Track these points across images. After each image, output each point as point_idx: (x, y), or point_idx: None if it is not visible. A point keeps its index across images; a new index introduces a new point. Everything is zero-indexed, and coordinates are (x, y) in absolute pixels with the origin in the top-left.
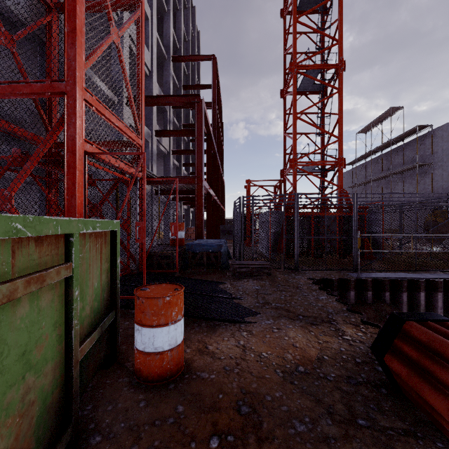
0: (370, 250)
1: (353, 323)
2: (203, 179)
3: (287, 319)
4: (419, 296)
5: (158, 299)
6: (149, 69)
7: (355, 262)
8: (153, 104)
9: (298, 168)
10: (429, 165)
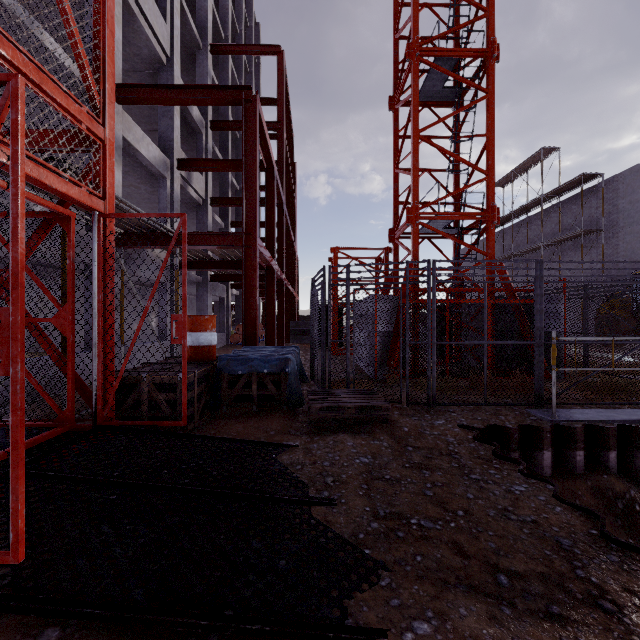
0: (574, 369)
1: None
2: (256, 239)
3: (473, 597)
4: None
5: None
6: (167, 52)
7: (538, 390)
8: (166, 100)
9: (421, 224)
10: (599, 233)
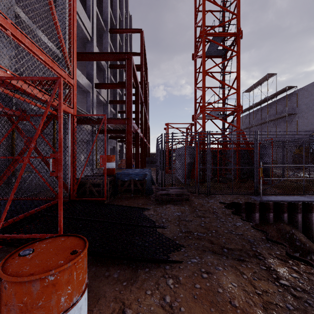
0: (270, 178)
1: (280, 258)
2: (131, 121)
3: (213, 254)
4: (311, 216)
5: (31, 282)
6: (90, 35)
7: (256, 188)
8: (92, 59)
9: (206, 113)
10: (295, 115)
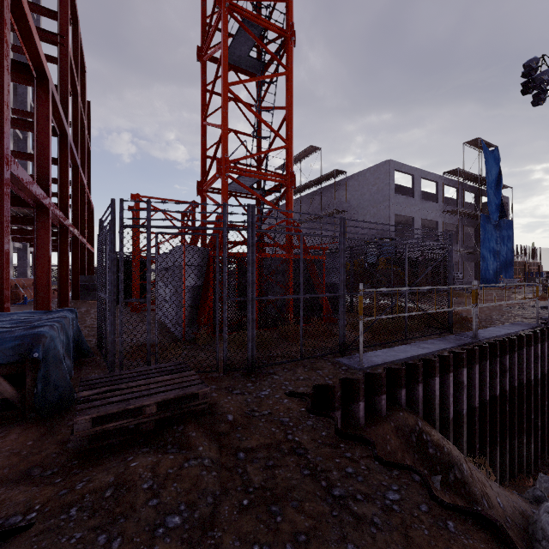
0: (374, 317)
1: None
2: (4, 155)
3: None
4: (434, 384)
5: None
6: None
7: (343, 338)
8: None
9: (231, 177)
10: (344, 213)
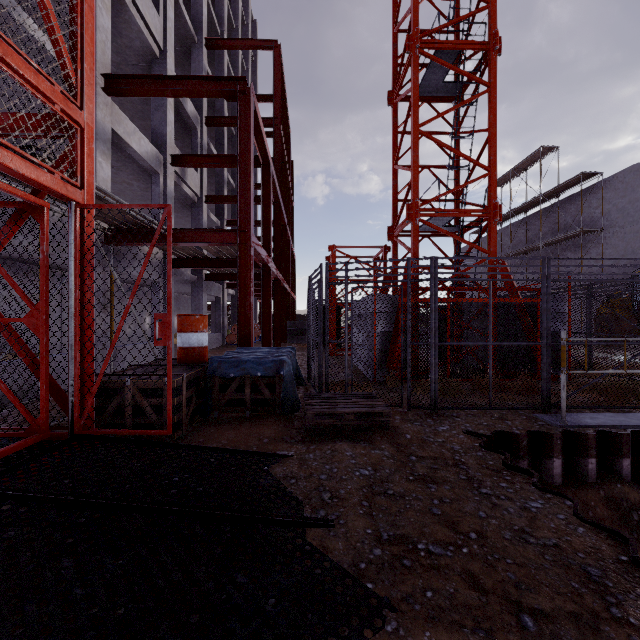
0: (584, 371)
1: None
2: (251, 236)
3: None
4: None
5: None
6: (160, 44)
7: (546, 393)
8: (158, 91)
9: (421, 221)
10: (598, 232)
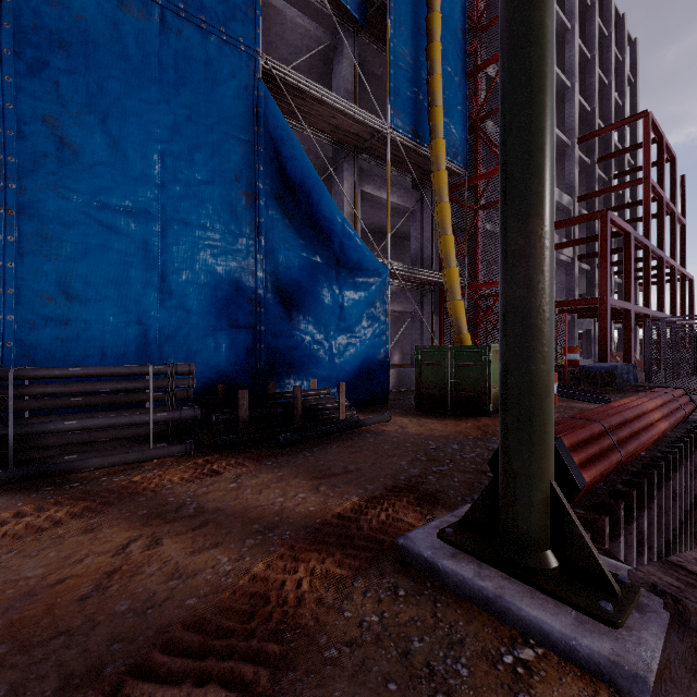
0: None
1: (695, 415)
2: (607, 299)
3: None
4: None
5: None
6: None
7: None
8: None
9: None
10: None
